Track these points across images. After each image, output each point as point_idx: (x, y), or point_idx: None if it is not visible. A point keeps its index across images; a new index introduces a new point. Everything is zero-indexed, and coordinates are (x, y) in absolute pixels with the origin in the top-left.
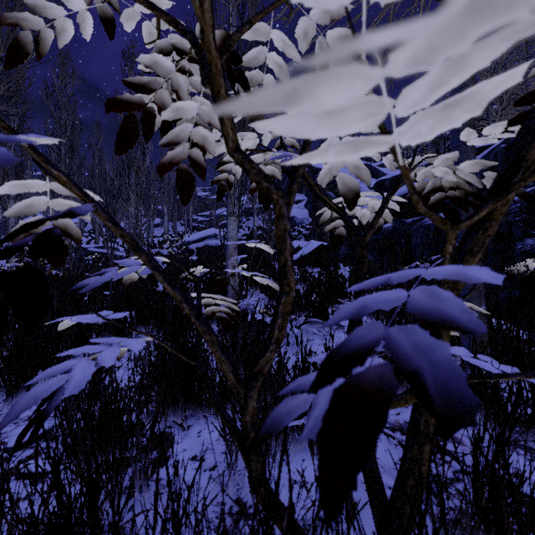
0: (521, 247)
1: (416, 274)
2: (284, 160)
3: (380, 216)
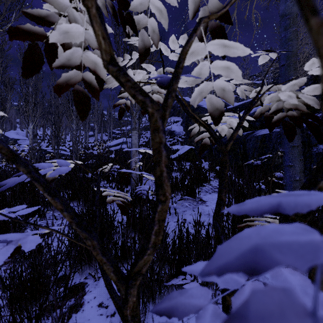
0: (316, 150)
1: (318, 202)
2: (161, 78)
3: (238, 130)
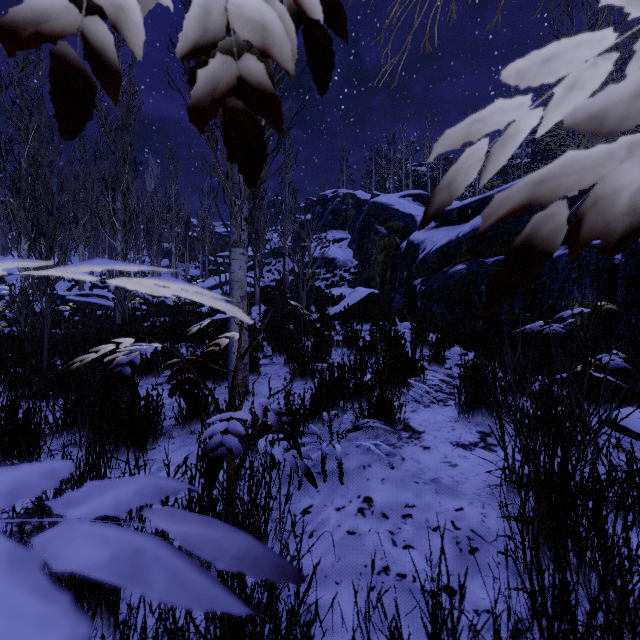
0: None
1: None
2: None
3: None
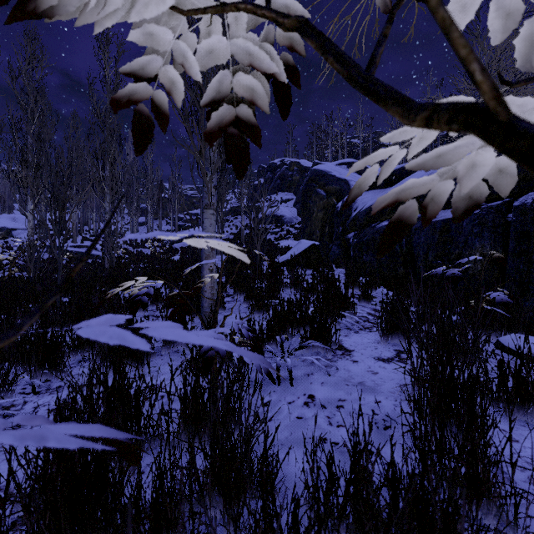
0: None
1: None
2: None
3: None
